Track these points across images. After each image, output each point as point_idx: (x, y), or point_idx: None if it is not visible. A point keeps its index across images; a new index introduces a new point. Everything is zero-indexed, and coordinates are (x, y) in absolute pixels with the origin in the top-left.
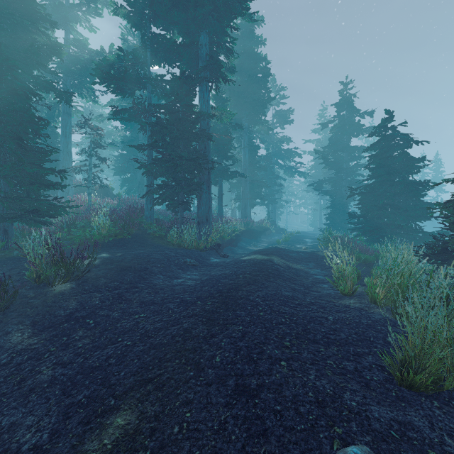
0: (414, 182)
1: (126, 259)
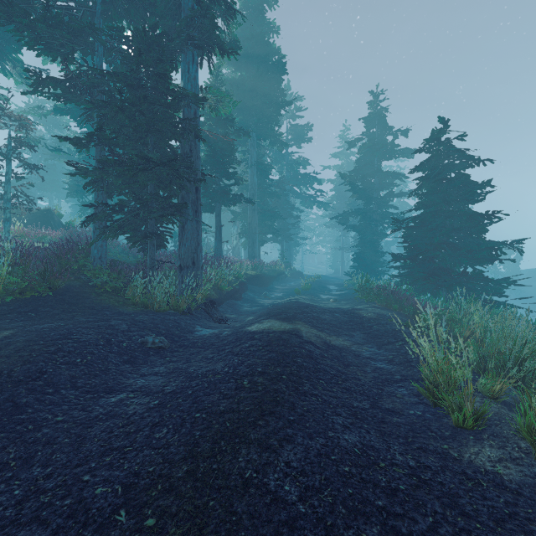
0: (478, 213)
1: (6, 349)
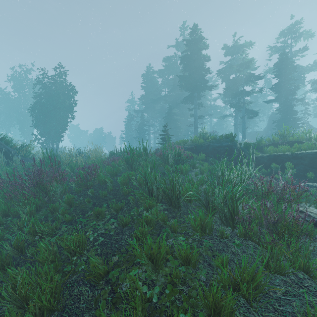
0: None
1: None
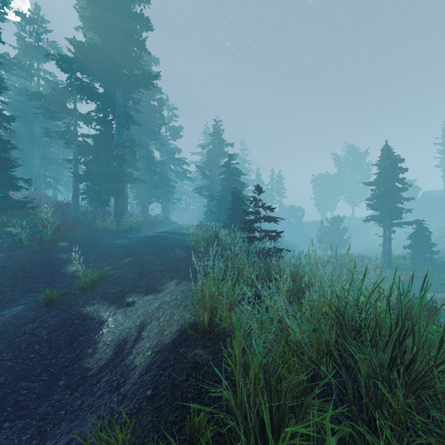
0: (240, 195)
1: (82, 234)
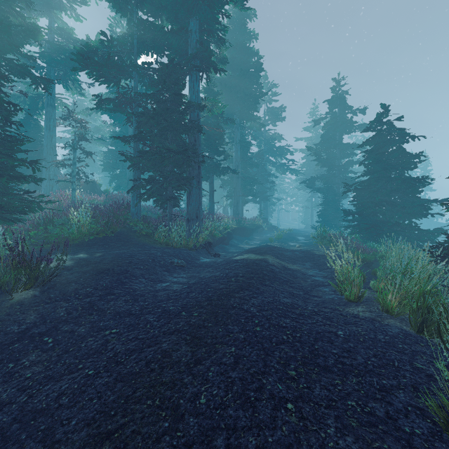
0: (411, 178)
1: (105, 261)
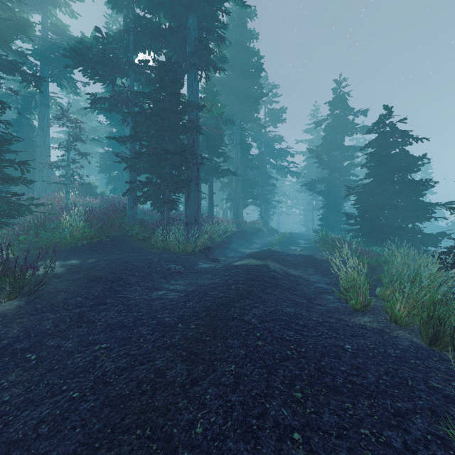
0: (415, 181)
1: (98, 267)
